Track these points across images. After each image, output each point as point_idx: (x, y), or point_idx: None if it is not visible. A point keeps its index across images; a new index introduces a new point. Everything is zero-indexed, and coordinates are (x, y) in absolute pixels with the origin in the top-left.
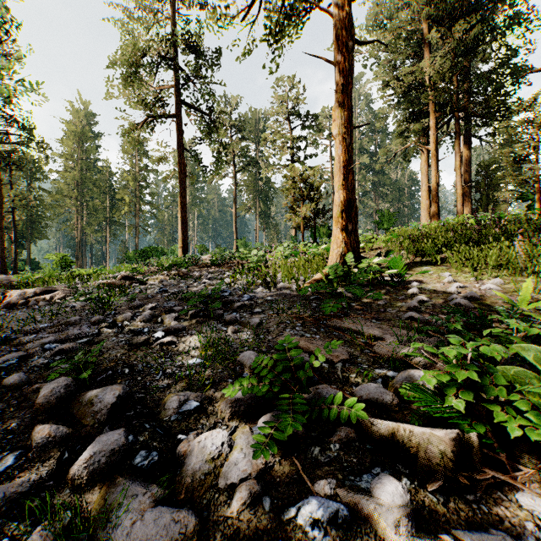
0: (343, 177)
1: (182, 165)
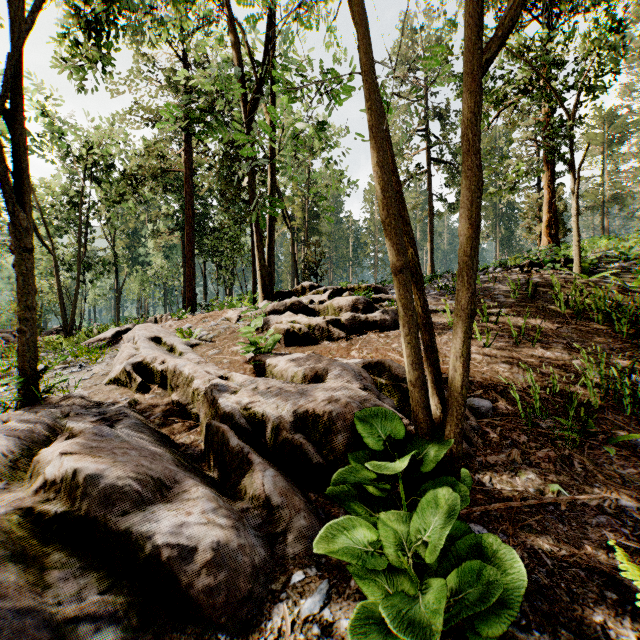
0: (548, 207)
1: (430, 208)
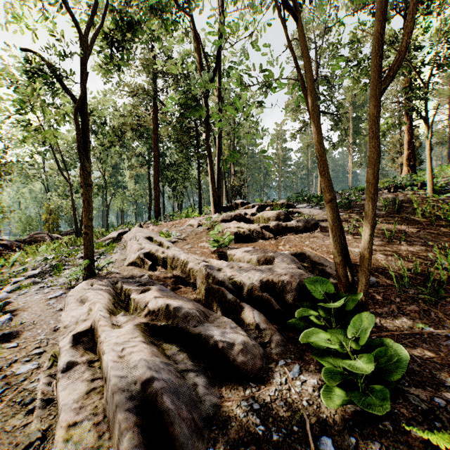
0: (407, 146)
1: None
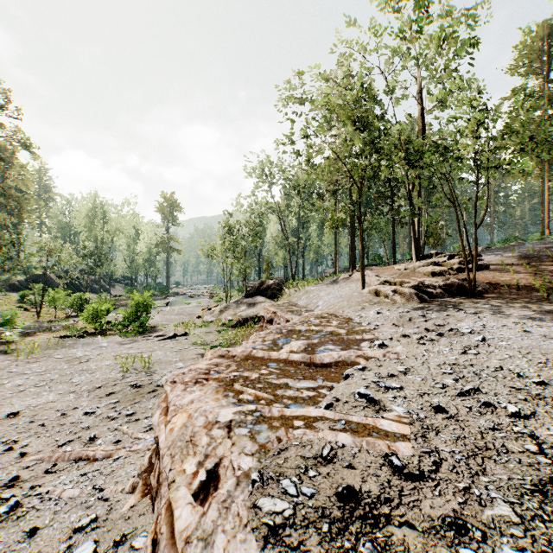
0: None
1: (542, 178)
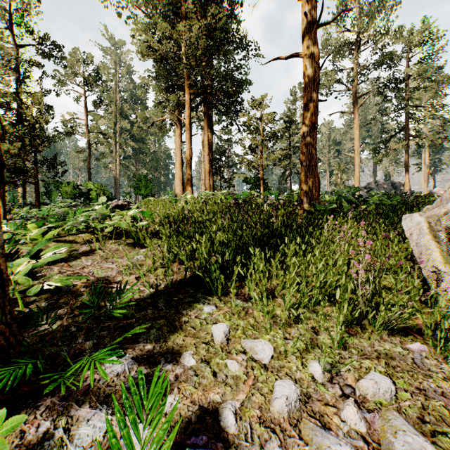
0: None
1: None
